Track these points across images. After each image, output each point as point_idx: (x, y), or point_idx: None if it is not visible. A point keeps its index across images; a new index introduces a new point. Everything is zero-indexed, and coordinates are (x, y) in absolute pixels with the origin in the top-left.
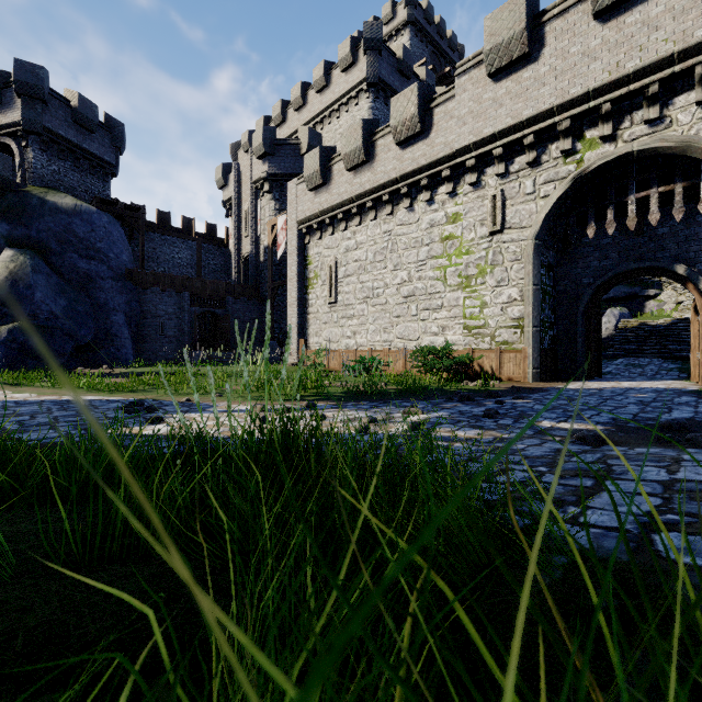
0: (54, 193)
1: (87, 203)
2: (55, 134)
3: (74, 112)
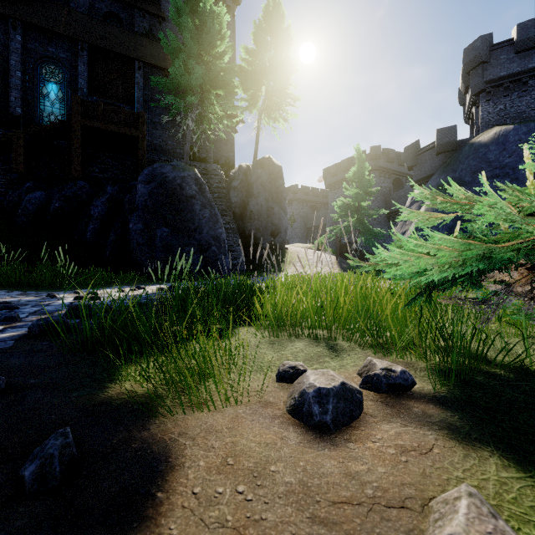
0: (486, 132)
1: (514, 124)
2: (496, 80)
3: (514, 46)
